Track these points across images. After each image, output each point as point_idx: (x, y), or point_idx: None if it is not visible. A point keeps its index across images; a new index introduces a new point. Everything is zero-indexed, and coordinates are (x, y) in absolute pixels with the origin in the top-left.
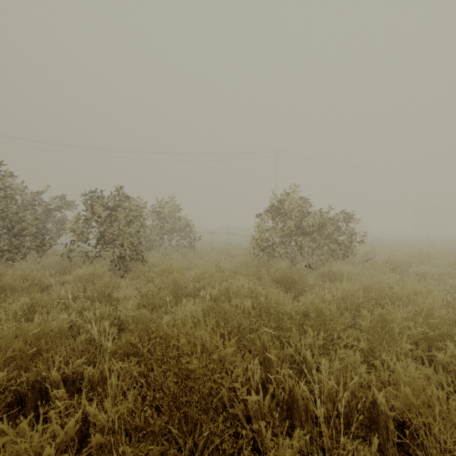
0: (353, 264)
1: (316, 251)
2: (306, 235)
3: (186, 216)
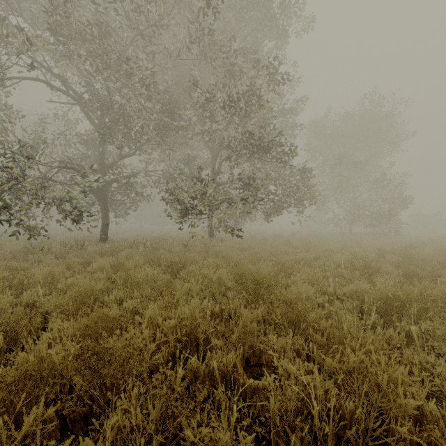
0: None
1: None
2: None
3: None
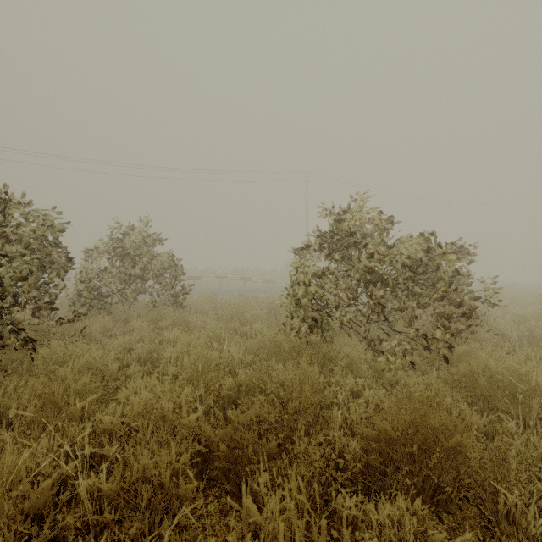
0: (478, 341)
1: (398, 312)
2: (388, 285)
3: (170, 252)
